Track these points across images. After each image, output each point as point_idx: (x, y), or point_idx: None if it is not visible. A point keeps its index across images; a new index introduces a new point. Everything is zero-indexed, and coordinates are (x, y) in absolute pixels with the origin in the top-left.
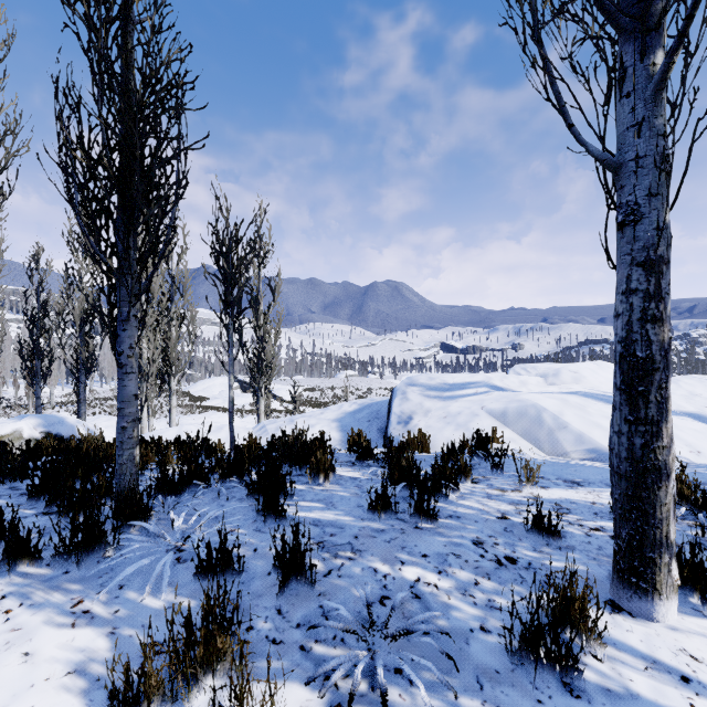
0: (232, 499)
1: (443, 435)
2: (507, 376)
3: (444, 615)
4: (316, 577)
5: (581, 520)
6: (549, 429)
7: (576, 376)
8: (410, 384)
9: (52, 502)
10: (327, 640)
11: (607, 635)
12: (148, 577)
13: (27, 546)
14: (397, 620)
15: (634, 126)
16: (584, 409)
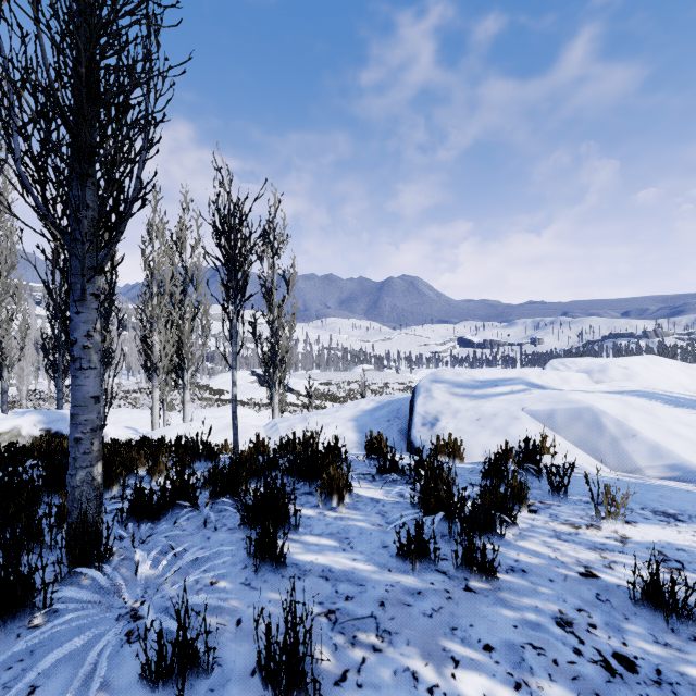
0: (221, 529)
1: (478, 442)
2: (545, 371)
3: None
4: (323, 685)
5: None
6: (612, 437)
7: (627, 372)
8: (434, 381)
9: None
10: None
11: None
12: (77, 670)
13: None
14: None
15: None
16: (652, 412)
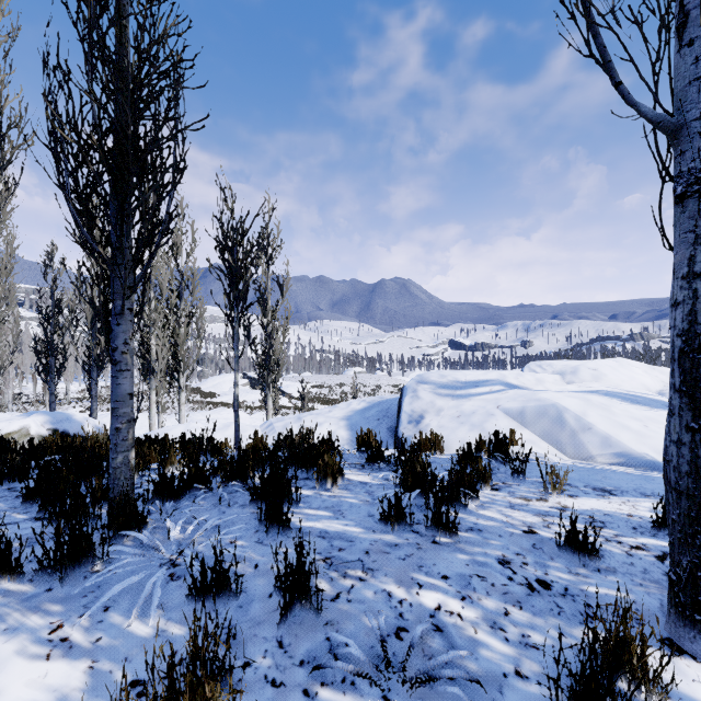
0: (234, 505)
1: (457, 436)
2: (522, 373)
3: (471, 654)
4: (323, 601)
5: (619, 536)
6: (572, 430)
7: (595, 373)
8: (421, 382)
9: (43, 507)
10: (335, 683)
11: (669, 686)
12: (137, 597)
13: (7, 559)
14: (416, 659)
15: (699, 79)
16: (609, 409)
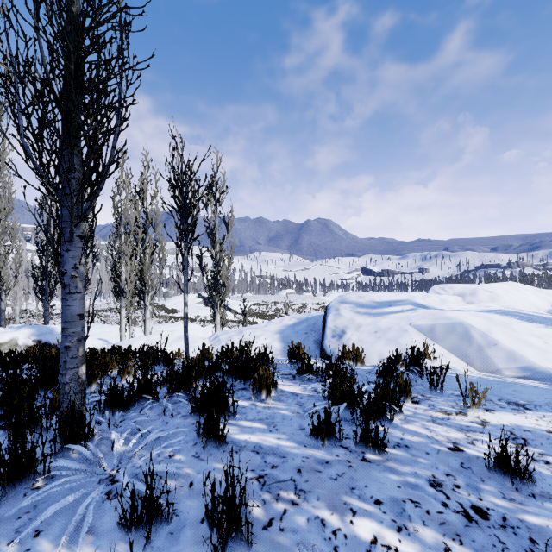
0: (177, 416)
1: (375, 349)
2: (428, 295)
3: None
4: (255, 529)
5: (545, 456)
6: (478, 346)
7: (492, 295)
8: (342, 302)
9: None
10: None
11: None
12: (70, 519)
13: None
14: None
15: None
16: (510, 327)
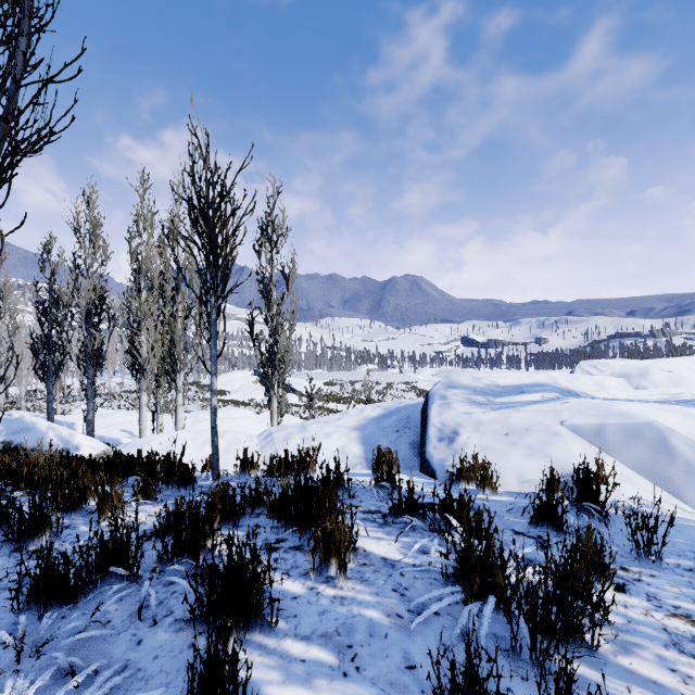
0: (163, 621)
1: (510, 464)
2: (576, 376)
3: None
4: None
5: None
6: (688, 463)
7: (672, 376)
8: (450, 386)
9: None
10: None
11: None
12: None
13: None
14: None
15: None
16: None
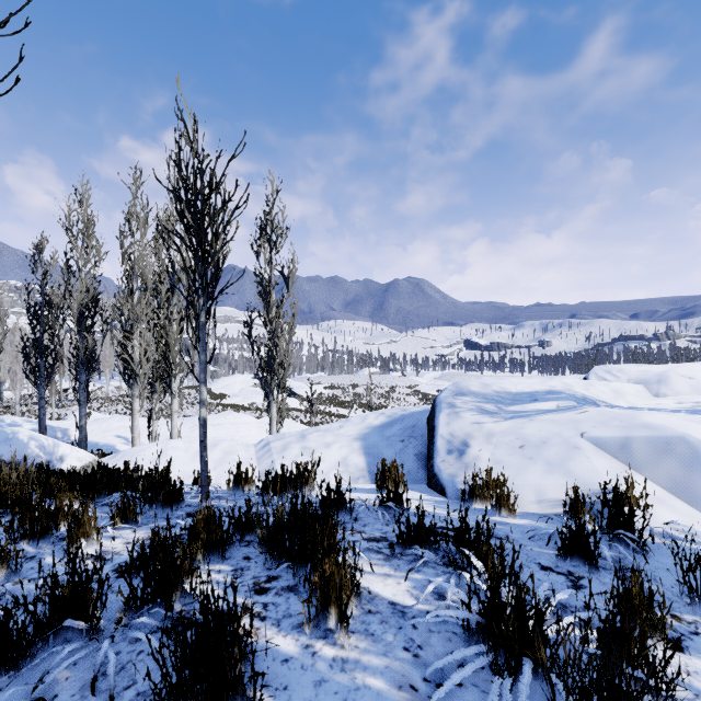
0: (122, 696)
1: (528, 481)
2: (592, 382)
3: None
4: None
5: None
6: None
7: (694, 383)
8: (458, 394)
9: None
10: None
11: None
12: None
13: None
14: None
15: None
16: None
